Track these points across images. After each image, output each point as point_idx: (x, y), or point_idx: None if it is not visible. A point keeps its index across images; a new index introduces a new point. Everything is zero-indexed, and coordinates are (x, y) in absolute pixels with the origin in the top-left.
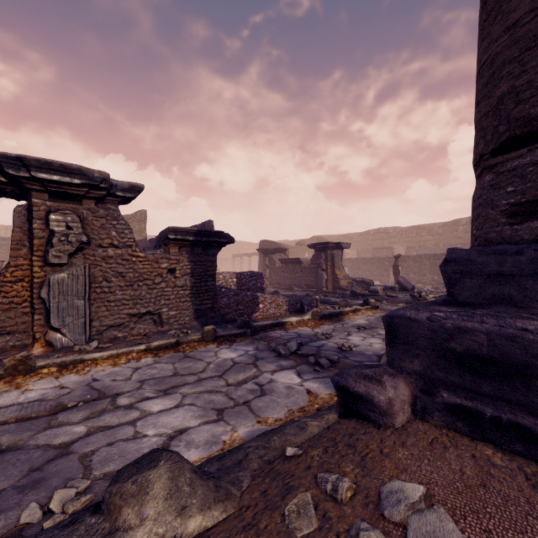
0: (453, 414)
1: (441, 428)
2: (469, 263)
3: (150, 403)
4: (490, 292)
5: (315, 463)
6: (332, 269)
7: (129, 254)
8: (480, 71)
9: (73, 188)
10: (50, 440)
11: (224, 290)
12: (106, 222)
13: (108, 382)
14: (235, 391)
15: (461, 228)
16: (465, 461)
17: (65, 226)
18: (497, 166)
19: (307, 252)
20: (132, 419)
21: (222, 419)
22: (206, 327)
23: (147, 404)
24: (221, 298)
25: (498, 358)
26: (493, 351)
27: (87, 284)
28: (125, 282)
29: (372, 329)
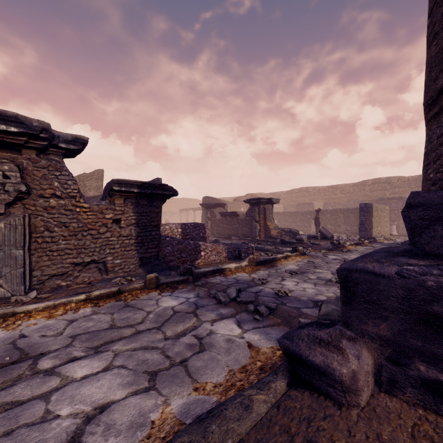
0: (434, 392)
1: (415, 406)
2: (441, 208)
3: (75, 365)
4: None
5: None
6: (264, 221)
7: (73, 204)
8: None
9: (10, 137)
10: None
11: (169, 239)
12: (48, 172)
13: (36, 338)
14: (173, 346)
15: (367, 187)
16: None
17: (2, 175)
18: None
19: (242, 207)
20: (49, 390)
21: (154, 386)
22: (148, 275)
23: (71, 368)
24: (165, 246)
25: None
26: None
27: (27, 234)
28: (69, 232)
29: (303, 274)
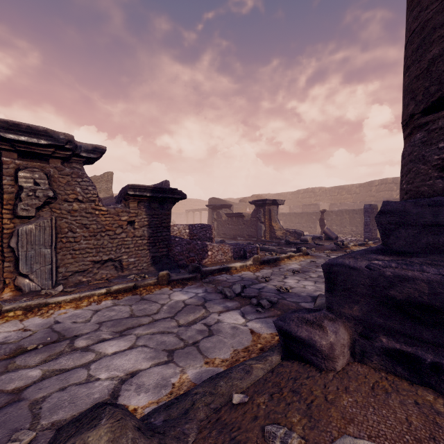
0: (392, 358)
1: (380, 371)
2: (404, 214)
3: (105, 344)
4: (424, 241)
5: (262, 412)
6: (269, 222)
7: (93, 208)
8: (410, 38)
9: (40, 148)
10: (3, 386)
11: (178, 239)
12: (71, 179)
13: (69, 324)
14: (185, 332)
15: (374, 188)
16: (409, 409)
17: (33, 182)
18: (428, 125)
19: (248, 208)
20: (87, 362)
21: (172, 360)
22: (161, 272)
23: (103, 346)
24: (175, 246)
25: (440, 306)
26: (434, 299)
27: (54, 235)
28: (89, 233)
29: (305, 273)
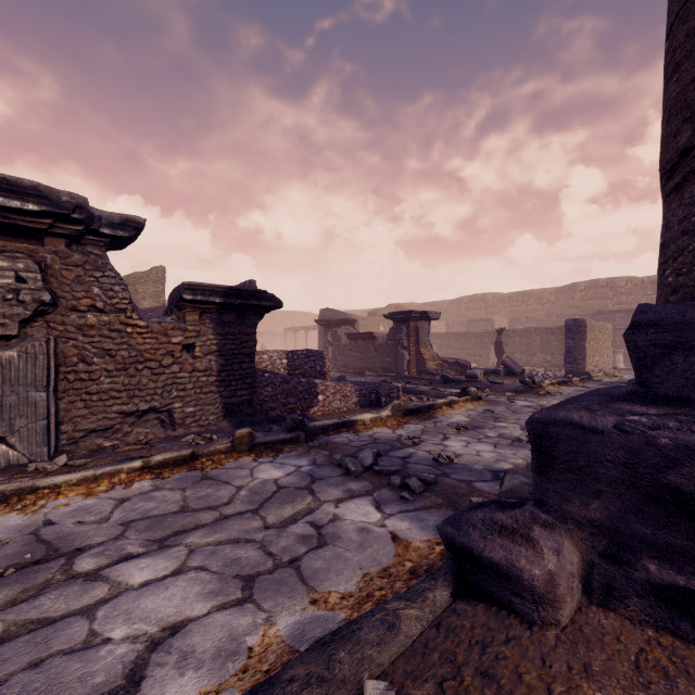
0: (670, 603)
1: (643, 625)
2: (682, 328)
3: (130, 566)
4: None
5: None
6: (416, 347)
7: (122, 322)
8: (680, 12)
9: (27, 219)
10: None
11: (268, 375)
12: (84, 273)
13: (70, 526)
14: (277, 539)
15: (578, 294)
16: None
17: (15, 277)
18: None
19: (382, 325)
20: (92, 602)
21: (250, 597)
22: (238, 431)
23: (125, 570)
24: (263, 386)
25: None
26: None
27: (53, 367)
28: (115, 365)
29: (477, 430)
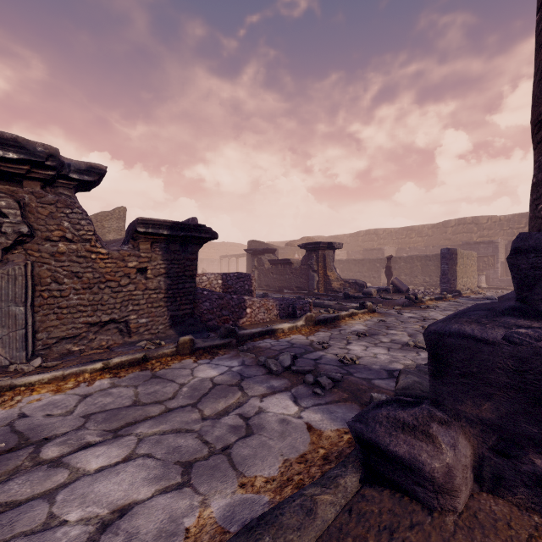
0: None
1: (529, 511)
2: None
3: (88, 454)
4: None
5: None
6: (324, 270)
7: (87, 250)
8: None
9: (8, 165)
10: None
11: (207, 293)
12: (56, 210)
13: (40, 418)
14: (212, 429)
15: (450, 229)
16: None
17: None
18: None
19: (297, 253)
20: (54, 487)
21: (188, 481)
22: (182, 338)
23: (83, 457)
24: (202, 302)
25: None
26: None
27: (30, 287)
28: (82, 284)
29: (373, 337)
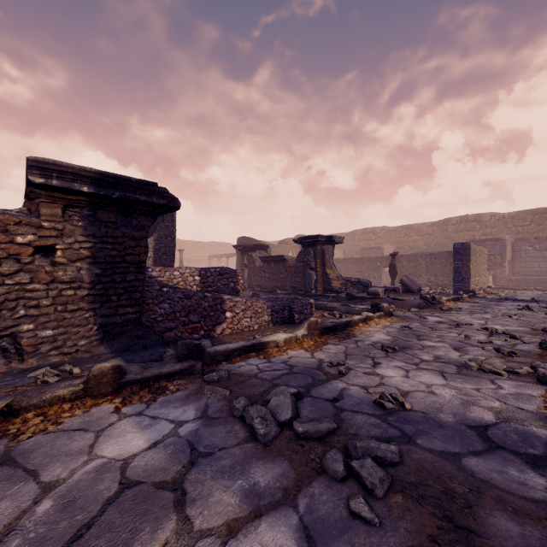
0: None
1: None
2: None
3: None
4: None
5: None
6: (322, 268)
7: None
8: None
9: None
10: None
11: (166, 290)
12: None
13: None
14: None
15: (451, 227)
16: None
17: None
18: None
19: (291, 252)
20: None
21: None
22: (96, 365)
23: None
24: (158, 302)
25: None
26: None
27: None
28: None
29: (407, 352)
